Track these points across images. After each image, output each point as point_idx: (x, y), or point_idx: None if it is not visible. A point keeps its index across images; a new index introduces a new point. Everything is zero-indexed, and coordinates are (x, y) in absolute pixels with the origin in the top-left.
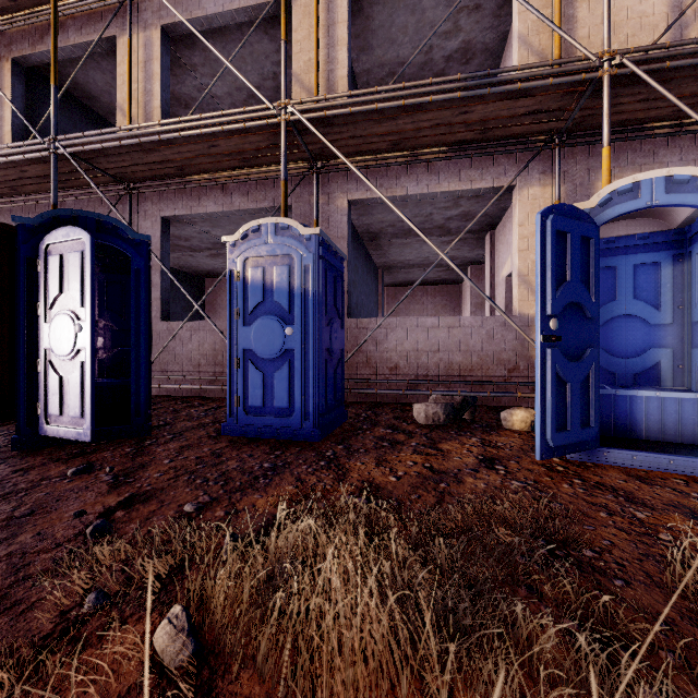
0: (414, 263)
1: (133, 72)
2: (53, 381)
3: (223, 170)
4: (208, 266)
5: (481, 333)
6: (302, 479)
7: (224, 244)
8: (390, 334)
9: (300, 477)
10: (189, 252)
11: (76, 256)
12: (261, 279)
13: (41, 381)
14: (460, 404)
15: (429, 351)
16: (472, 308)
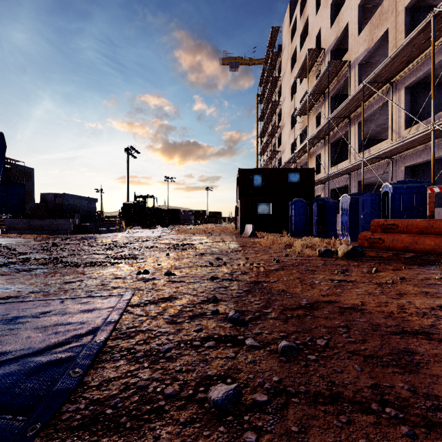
0: None
1: (352, 139)
2: (314, 226)
3: (367, 166)
4: None
5: None
6: None
7: None
8: None
9: None
10: None
11: (315, 207)
12: (343, 207)
13: (313, 226)
14: None
15: None
16: None
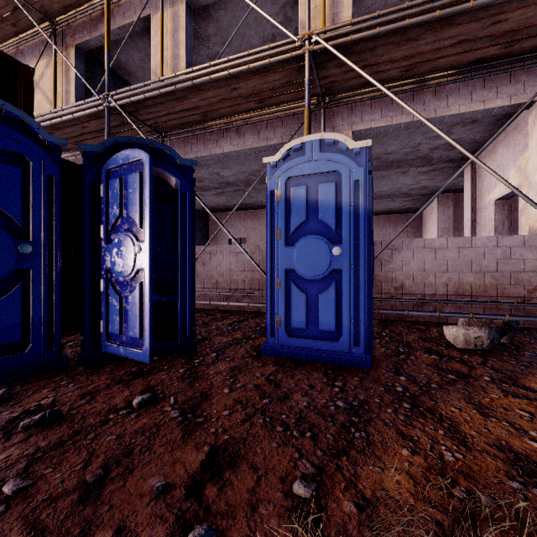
0: (386, 194)
1: (164, 42)
2: (114, 300)
3: (238, 114)
4: (213, 203)
5: (496, 253)
6: (407, 434)
7: (228, 184)
8: (396, 255)
9: (400, 430)
10: (200, 191)
11: (135, 178)
12: (304, 198)
13: (103, 300)
14: (502, 327)
15: (436, 271)
16: (439, 232)
